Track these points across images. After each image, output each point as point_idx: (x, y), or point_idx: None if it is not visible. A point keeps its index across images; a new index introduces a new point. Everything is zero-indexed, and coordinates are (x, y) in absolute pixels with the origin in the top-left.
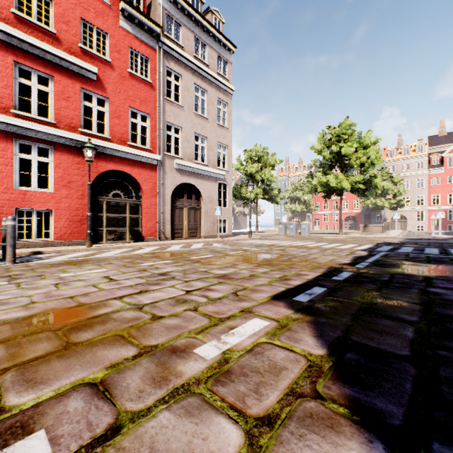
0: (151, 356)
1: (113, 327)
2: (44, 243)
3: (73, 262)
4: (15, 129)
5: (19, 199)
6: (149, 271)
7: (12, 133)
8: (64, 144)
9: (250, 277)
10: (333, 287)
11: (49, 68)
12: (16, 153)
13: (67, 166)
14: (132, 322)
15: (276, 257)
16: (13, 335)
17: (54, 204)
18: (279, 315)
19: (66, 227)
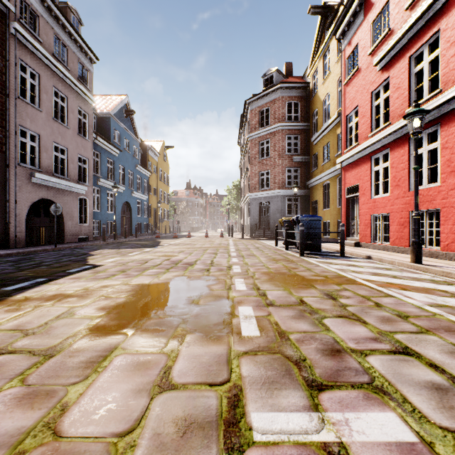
0: (129, 257)
1: (148, 257)
2: (429, 253)
3: (289, 260)
4: (406, 129)
5: (412, 201)
6: (205, 264)
7: (407, 134)
8: (450, 111)
9: (124, 270)
10: (60, 272)
11: (435, 24)
12: (412, 153)
13: (454, 141)
14: (146, 257)
15: (105, 307)
16: (166, 255)
17: (439, 201)
18: (100, 262)
19: (453, 233)
